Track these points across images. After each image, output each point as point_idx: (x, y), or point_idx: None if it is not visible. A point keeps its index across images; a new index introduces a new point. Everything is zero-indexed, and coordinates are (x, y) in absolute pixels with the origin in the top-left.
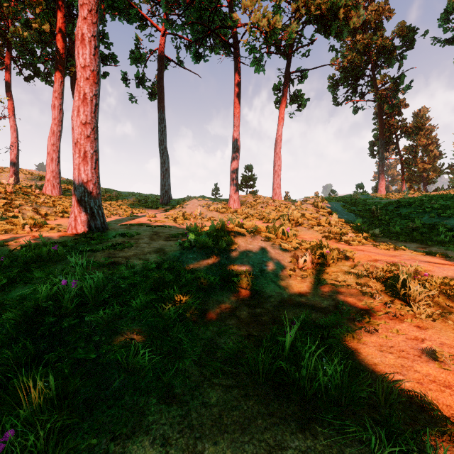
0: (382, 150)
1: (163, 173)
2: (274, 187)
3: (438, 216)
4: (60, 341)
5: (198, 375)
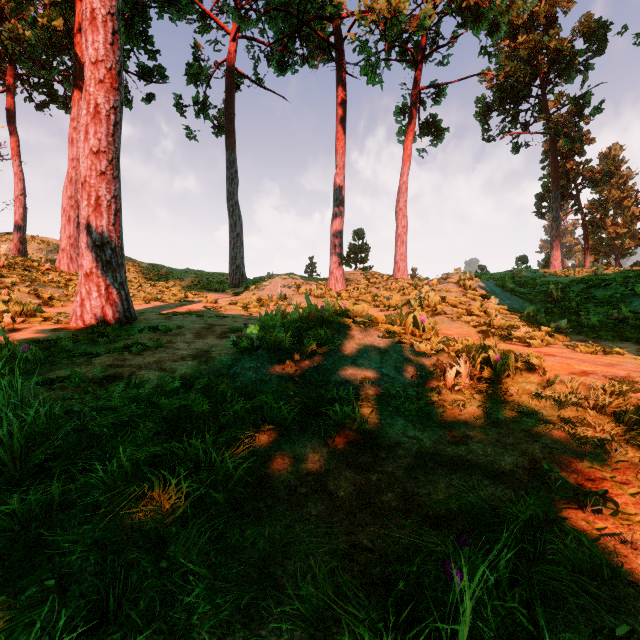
0: (557, 206)
1: (233, 240)
2: (396, 259)
3: None
4: None
5: None
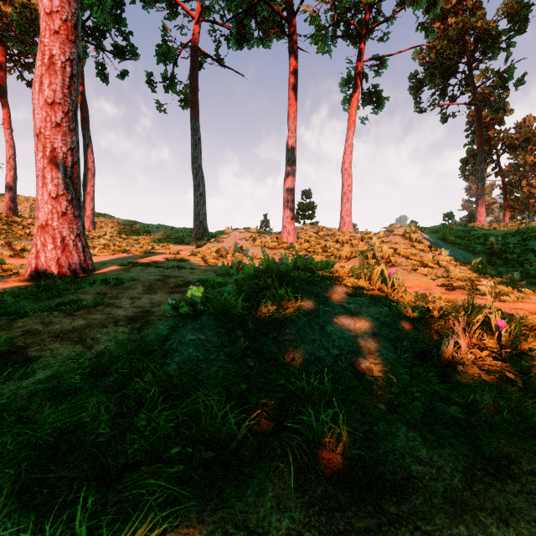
0: (482, 168)
1: (197, 199)
2: (342, 215)
3: None
4: None
5: None
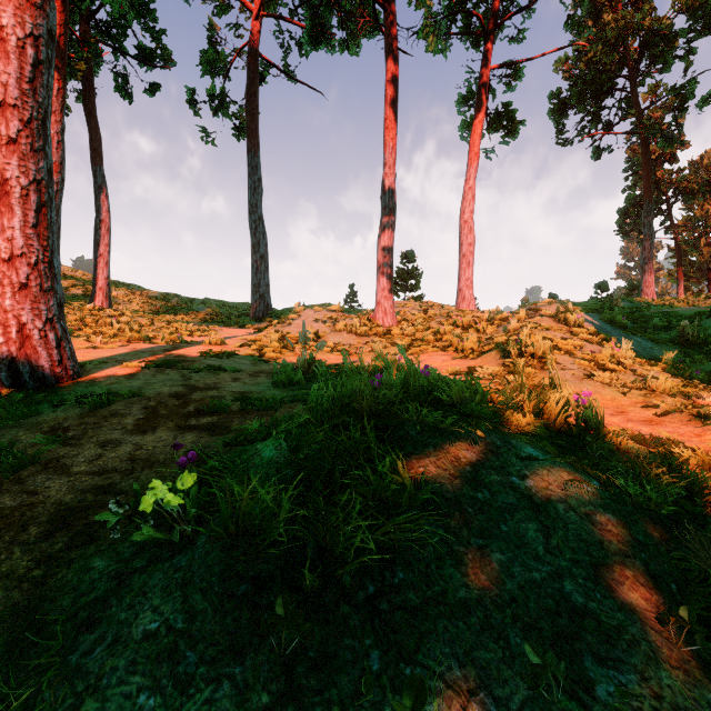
0: (650, 221)
1: (256, 263)
2: (460, 286)
3: None
4: None
5: None
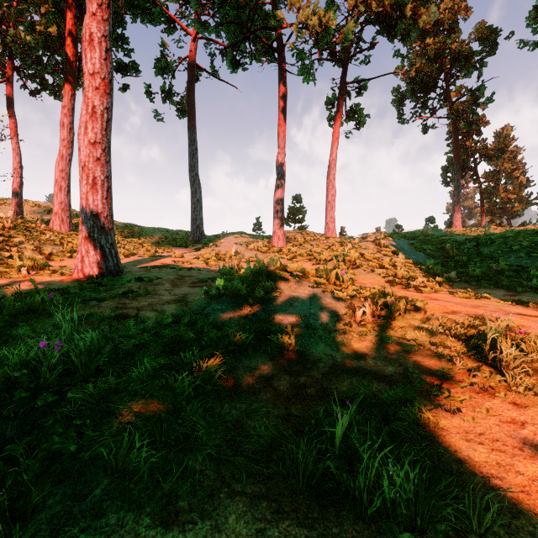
0: (458, 177)
1: (194, 205)
2: (326, 221)
3: (527, 255)
4: (33, 425)
5: (213, 478)
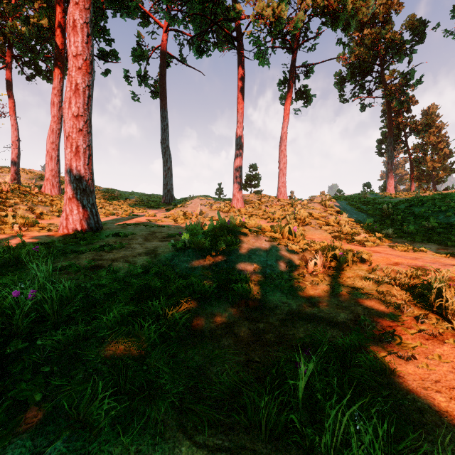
0: (391, 148)
1: (165, 172)
2: (279, 186)
3: (454, 215)
4: (4, 371)
5: (175, 429)
